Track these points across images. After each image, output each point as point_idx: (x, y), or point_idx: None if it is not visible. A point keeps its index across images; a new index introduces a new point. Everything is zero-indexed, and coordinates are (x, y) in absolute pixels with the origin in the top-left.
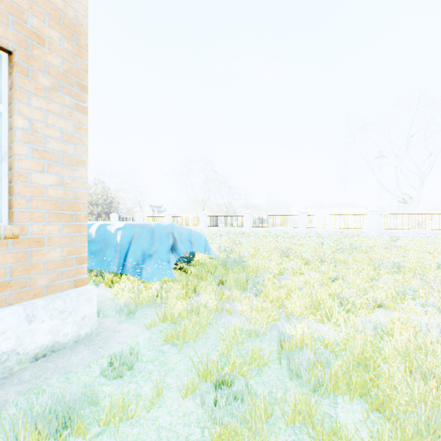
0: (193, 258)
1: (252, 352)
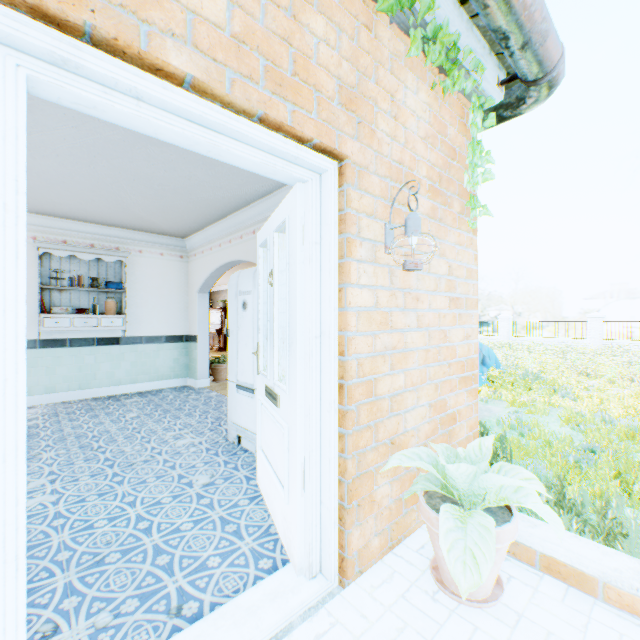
0: None
1: (589, 417)
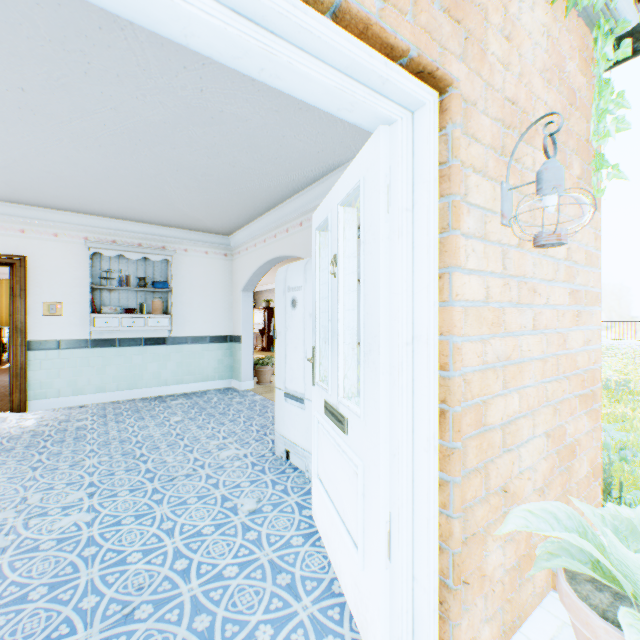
0: None
1: None
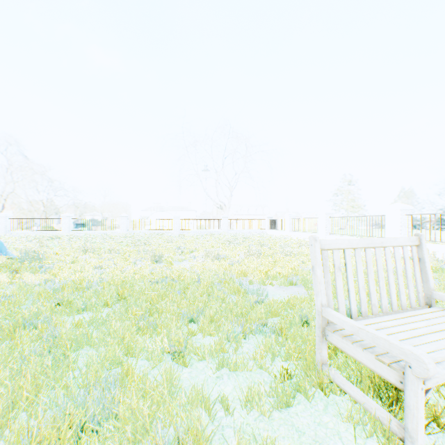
0: None
1: (28, 287)
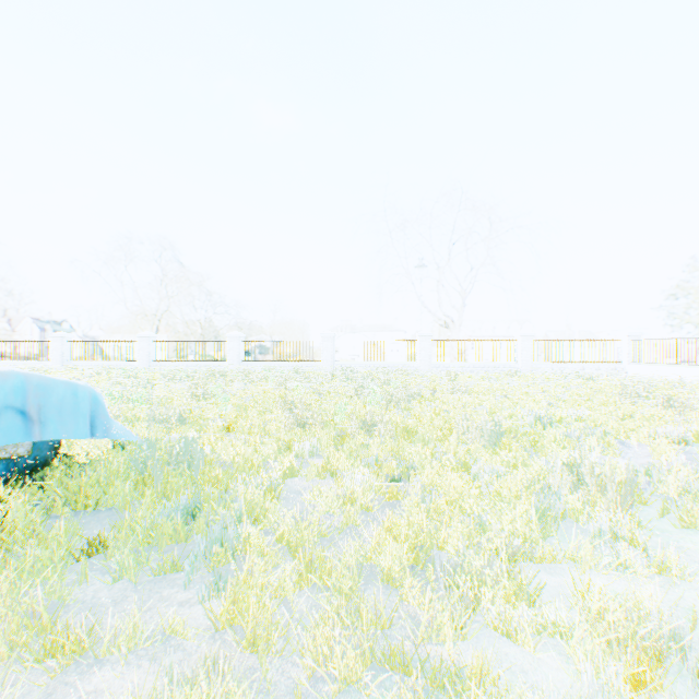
0: (52, 454)
1: None
